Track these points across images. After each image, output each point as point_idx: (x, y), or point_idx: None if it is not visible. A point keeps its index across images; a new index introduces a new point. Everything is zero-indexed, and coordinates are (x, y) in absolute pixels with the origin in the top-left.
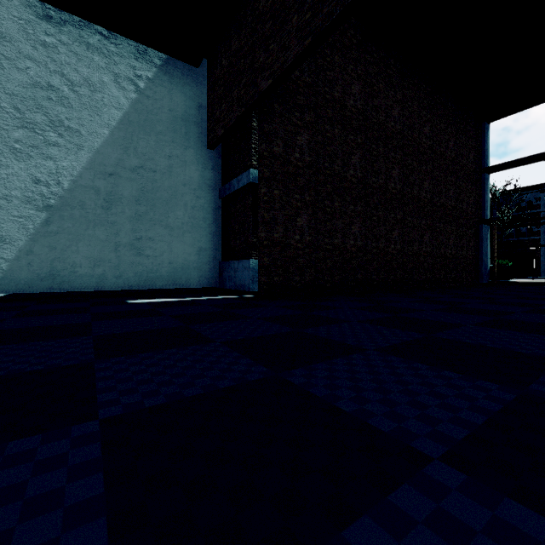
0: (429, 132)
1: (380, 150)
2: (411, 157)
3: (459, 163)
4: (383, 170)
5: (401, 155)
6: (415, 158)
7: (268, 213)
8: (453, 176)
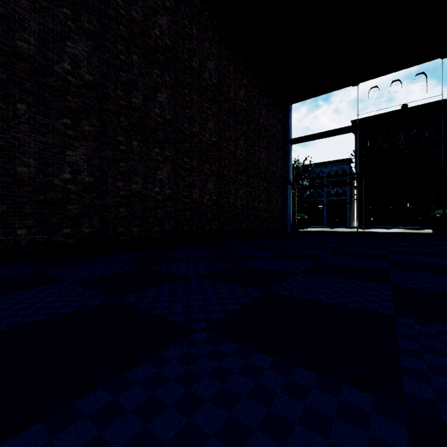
0: (244, 96)
1: (193, 97)
2: (227, 113)
3: (270, 130)
4: (197, 119)
5: (217, 109)
6: (231, 116)
7: (3, 134)
8: (265, 141)
